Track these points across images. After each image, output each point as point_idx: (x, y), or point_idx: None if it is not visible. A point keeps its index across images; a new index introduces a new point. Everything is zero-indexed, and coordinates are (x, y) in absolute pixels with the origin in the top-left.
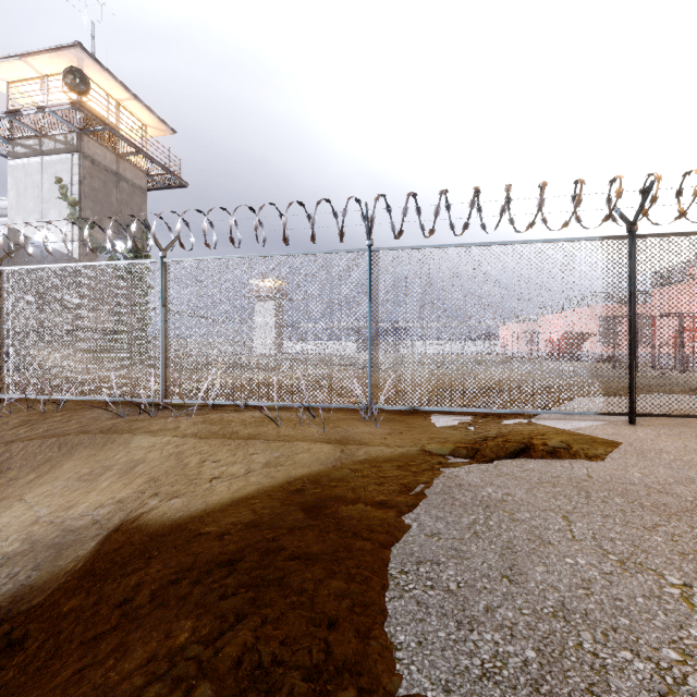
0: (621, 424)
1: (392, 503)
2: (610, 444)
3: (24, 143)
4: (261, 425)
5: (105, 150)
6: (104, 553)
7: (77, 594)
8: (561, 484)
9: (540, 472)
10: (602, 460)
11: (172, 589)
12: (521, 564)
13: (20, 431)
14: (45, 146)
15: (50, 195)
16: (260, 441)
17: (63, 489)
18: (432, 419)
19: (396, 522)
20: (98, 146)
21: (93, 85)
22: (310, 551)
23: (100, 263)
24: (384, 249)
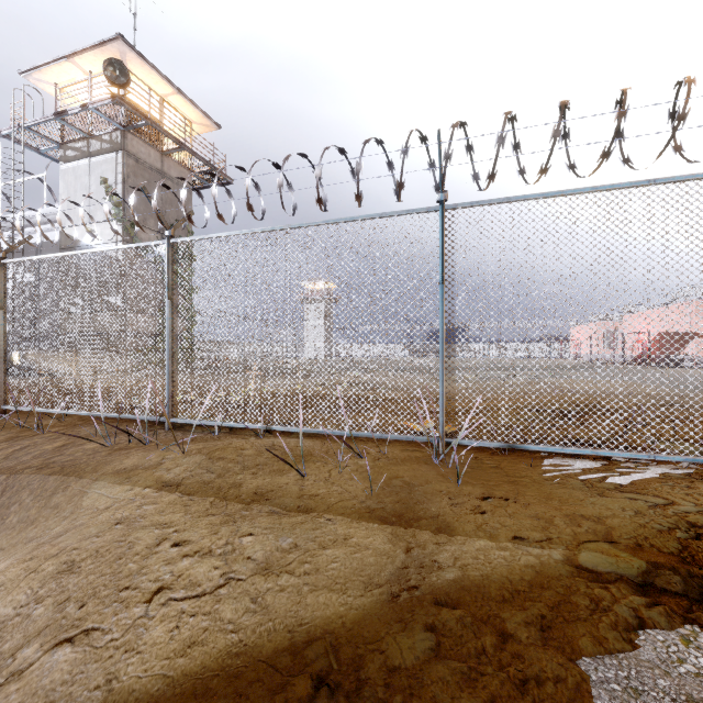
0: None
1: None
2: None
3: (74, 146)
4: (280, 469)
5: (149, 148)
6: None
7: None
8: None
9: None
10: None
11: None
12: None
13: None
14: (92, 147)
15: (97, 196)
16: (268, 509)
17: None
18: (545, 466)
19: None
20: (142, 144)
21: (137, 81)
22: None
23: (102, 248)
24: (465, 205)
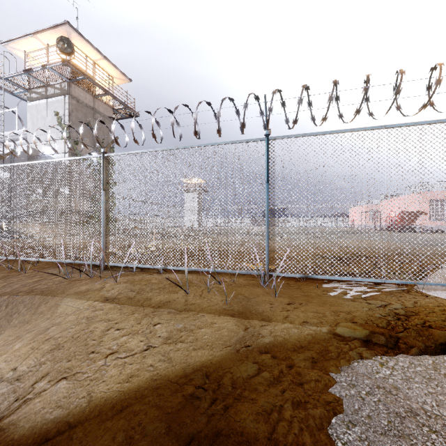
0: None
1: None
2: None
3: (36, 91)
4: (173, 290)
5: (85, 93)
6: None
7: None
8: None
9: None
10: None
11: None
12: None
13: None
14: (48, 92)
15: (51, 123)
16: (168, 311)
17: None
18: (325, 287)
19: None
20: (81, 90)
21: (78, 51)
22: None
23: (61, 159)
24: (280, 138)
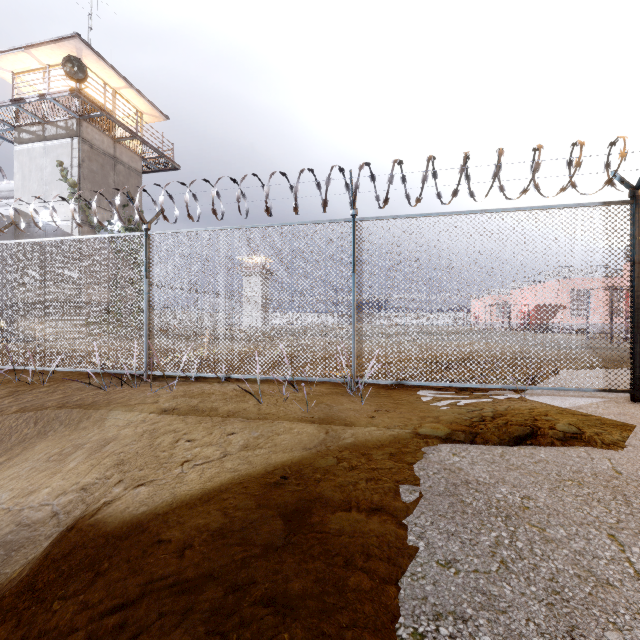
0: (623, 401)
1: (389, 509)
2: (623, 427)
3: (29, 129)
4: (242, 400)
5: (102, 135)
6: (51, 561)
7: (8, 621)
8: (587, 482)
9: (556, 464)
10: (623, 448)
11: (111, 636)
12: (582, 626)
13: (4, 403)
14: (47, 132)
15: (52, 177)
16: (240, 420)
17: (30, 471)
18: (419, 394)
19: (398, 539)
20: (96, 131)
21: (91, 74)
22: (289, 594)
23: (87, 236)
24: (369, 219)
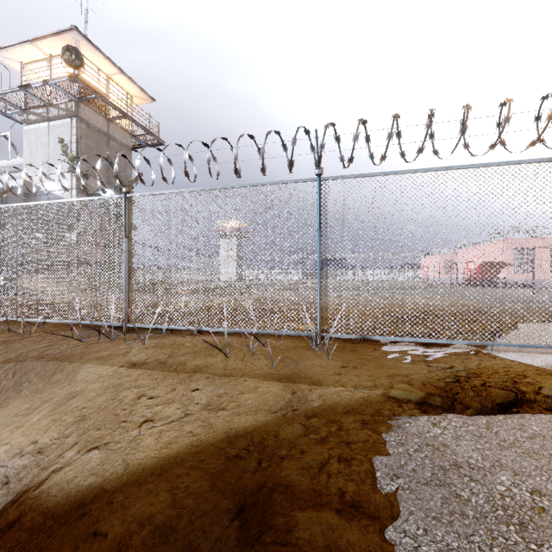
0: None
1: (369, 506)
2: None
3: (35, 111)
4: (211, 354)
5: (97, 115)
6: None
7: None
8: None
9: None
10: None
11: None
12: None
13: None
14: (51, 113)
15: (55, 152)
16: (205, 376)
17: None
18: (384, 349)
19: None
20: (92, 112)
21: (88, 63)
22: None
23: (73, 199)
24: (334, 178)
